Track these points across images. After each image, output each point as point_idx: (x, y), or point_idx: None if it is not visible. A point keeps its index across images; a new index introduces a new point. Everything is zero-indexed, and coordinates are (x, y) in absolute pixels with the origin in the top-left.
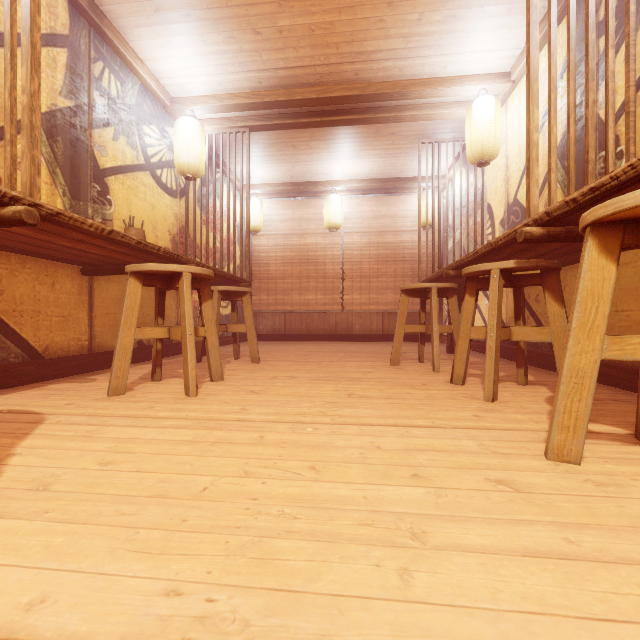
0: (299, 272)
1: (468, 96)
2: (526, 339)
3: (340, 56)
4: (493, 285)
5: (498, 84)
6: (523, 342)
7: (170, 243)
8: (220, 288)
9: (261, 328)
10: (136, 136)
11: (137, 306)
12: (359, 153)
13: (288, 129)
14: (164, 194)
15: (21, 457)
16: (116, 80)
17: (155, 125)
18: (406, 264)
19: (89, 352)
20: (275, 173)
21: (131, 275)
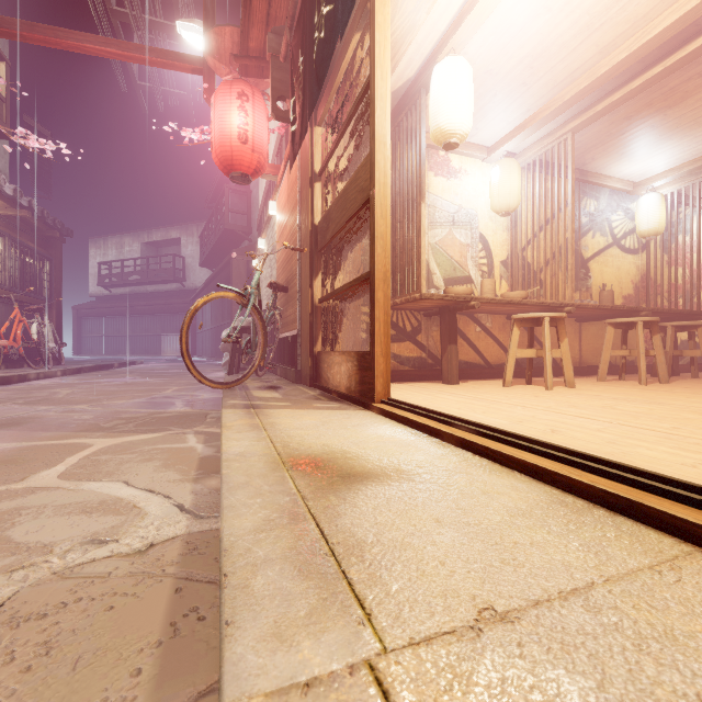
0: None
1: None
2: None
3: None
4: None
5: None
6: None
7: (632, 290)
8: (673, 324)
9: None
10: (606, 227)
11: (611, 339)
12: None
13: None
14: (627, 256)
15: (577, 387)
16: (593, 201)
17: (620, 210)
18: None
19: (579, 365)
20: None
21: (608, 324)
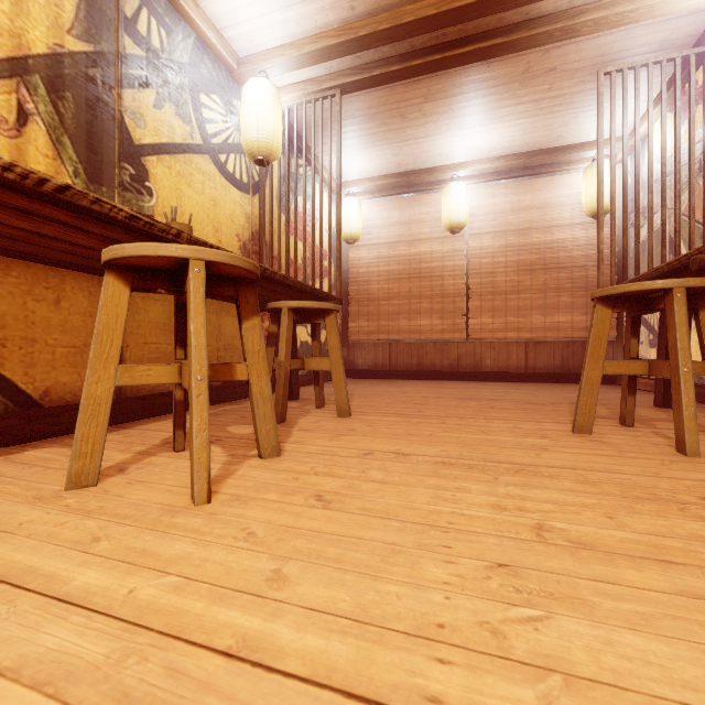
0: (408, 290)
1: None
2: None
3: None
4: None
5: None
6: None
7: (239, 252)
8: (291, 304)
9: (360, 362)
10: (190, 106)
11: (120, 326)
12: (495, 114)
13: (393, 82)
14: (231, 187)
15: None
16: (159, 26)
17: (218, 95)
18: (562, 273)
19: (117, 396)
20: (377, 162)
21: (108, 270)
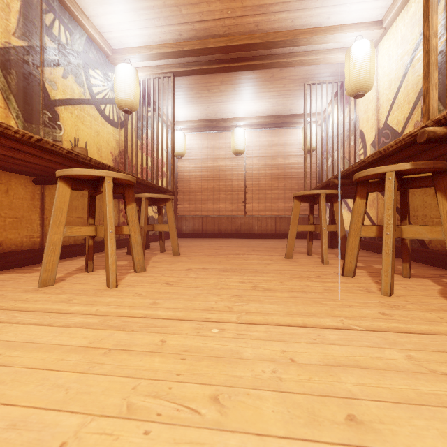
0: (213, 187)
1: (345, 44)
2: (417, 237)
3: (244, 9)
4: (388, 186)
5: (372, 30)
6: (408, 239)
7: (112, 162)
8: (147, 195)
9: (184, 228)
10: (83, 77)
11: (66, 207)
12: (258, 95)
13: (203, 74)
14: (107, 124)
15: None
16: (65, 30)
17: (99, 70)
18: (293, 180)
19: (41, 247)
20: (194, 112)
21: (60, 180)
